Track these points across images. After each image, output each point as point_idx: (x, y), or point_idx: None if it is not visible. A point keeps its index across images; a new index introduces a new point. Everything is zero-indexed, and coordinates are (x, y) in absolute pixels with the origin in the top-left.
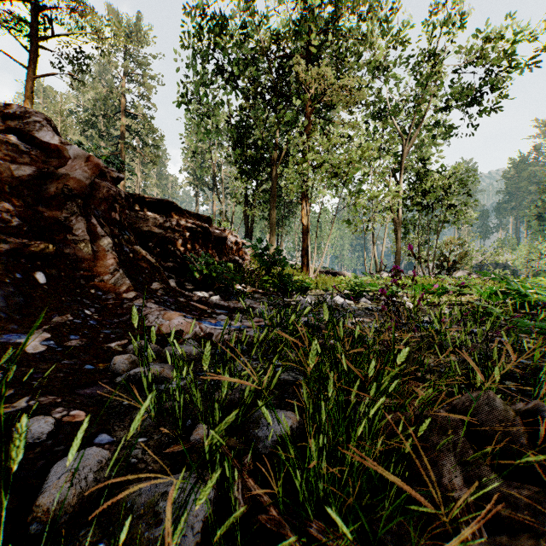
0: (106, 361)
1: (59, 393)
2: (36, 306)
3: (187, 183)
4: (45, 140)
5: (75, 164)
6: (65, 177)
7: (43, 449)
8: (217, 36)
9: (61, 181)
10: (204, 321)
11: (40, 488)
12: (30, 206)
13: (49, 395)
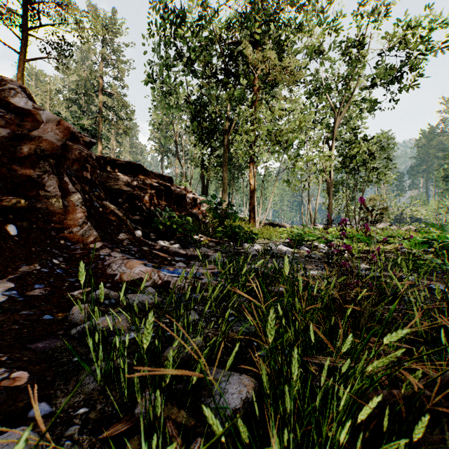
0: (66, 310)
1: (8, 349)
2: (5, 257)
3: (154, 150)
4: (20, 105)
5: (47, 127)
6: (38, 138)
7: None
8: (178, 26)
9: (35, 142)
10: (163, 269)
11: None
12: (5, 164)
13: None
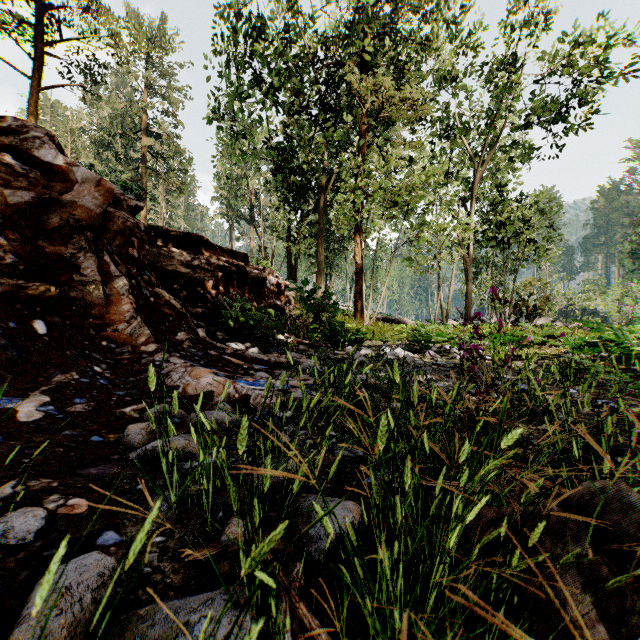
0: (118, 431)
1: (56, 475)
2: (33, 362)
3: (219, 215)
4: (47, 160)
5: (83, 189)
6: (71, 204)
7: (28, 554)
8: (254, 40)
9: (67, 209)
10: (239, 379)
11: (20, 613)
12: (28, 239)
13: (43, 477)
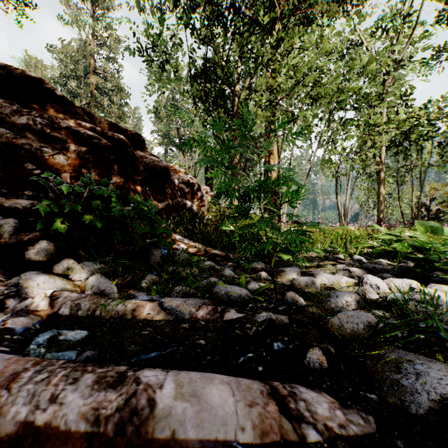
0: None
1: None
2: None
3: (157, 144)
4: None
5: None
6: None
7: None
8: None
9: None
10: None
11: None
12: None
13: None
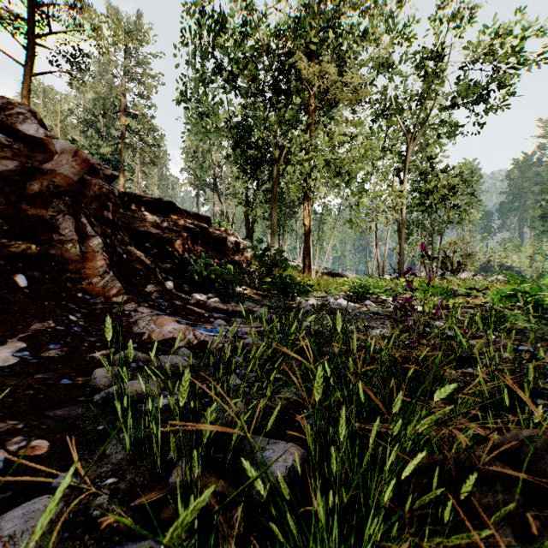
0: (86, 374)
1: (24, 416)
2: (14, 312)
3: (188, 184)
4: (29, 133)
5: (62, 159)
6: (51, 172)
7: None
8: (217, 33)
9: (47, 177)
10: (199, 327)
11: None
12: (12, 203)
13: (11, 419)
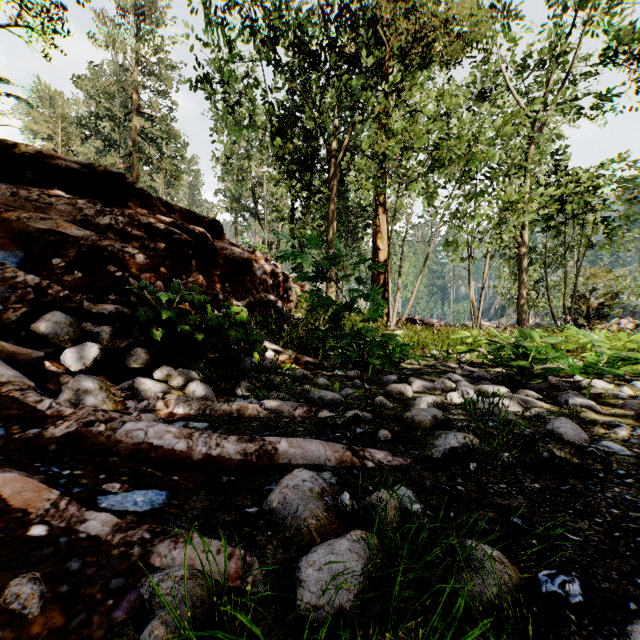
0: None
1: None
2: None
3: (223, 209)
4: None
5: None
6: None
7: None
8: None
9: None
10: None
11: None
12: None
13: None
